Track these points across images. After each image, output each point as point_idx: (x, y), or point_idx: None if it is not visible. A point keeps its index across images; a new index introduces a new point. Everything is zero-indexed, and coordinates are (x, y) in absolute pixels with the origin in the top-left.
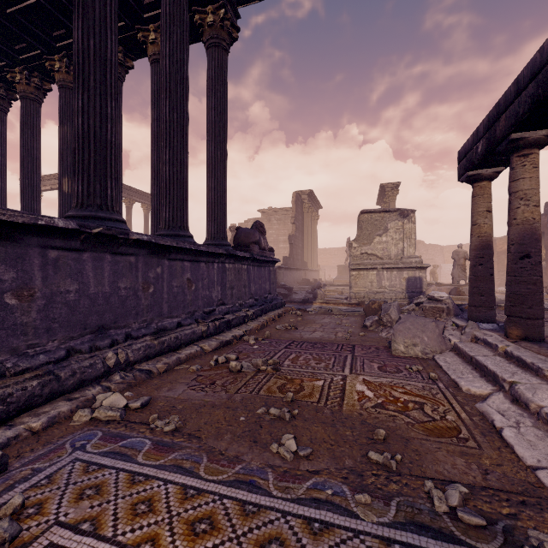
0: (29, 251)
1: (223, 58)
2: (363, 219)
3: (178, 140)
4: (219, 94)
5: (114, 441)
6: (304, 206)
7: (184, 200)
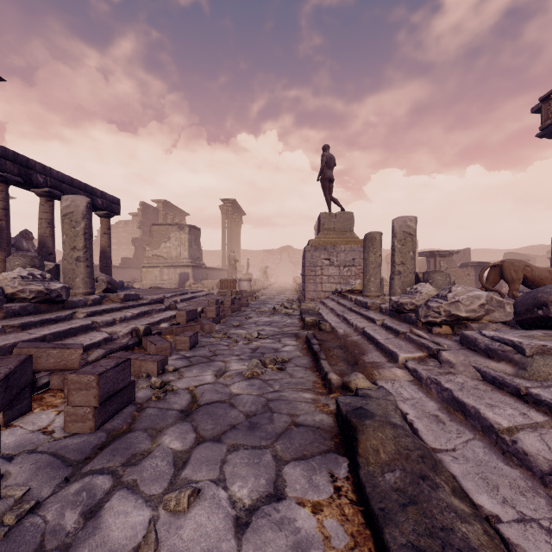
0: None
1: None
2: (154, 230)
3: None
4: None
5: None
6: (159, 213)
7: None
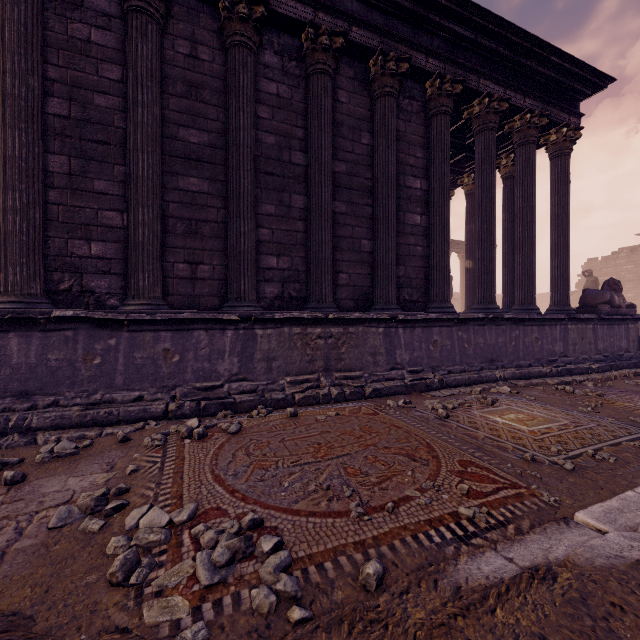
0: (470, 327)
1: (565, 163)
2: None
3: (528, 248)
4: (561, 193)
5: (511, 396)
6: None
7: (532, 286)
